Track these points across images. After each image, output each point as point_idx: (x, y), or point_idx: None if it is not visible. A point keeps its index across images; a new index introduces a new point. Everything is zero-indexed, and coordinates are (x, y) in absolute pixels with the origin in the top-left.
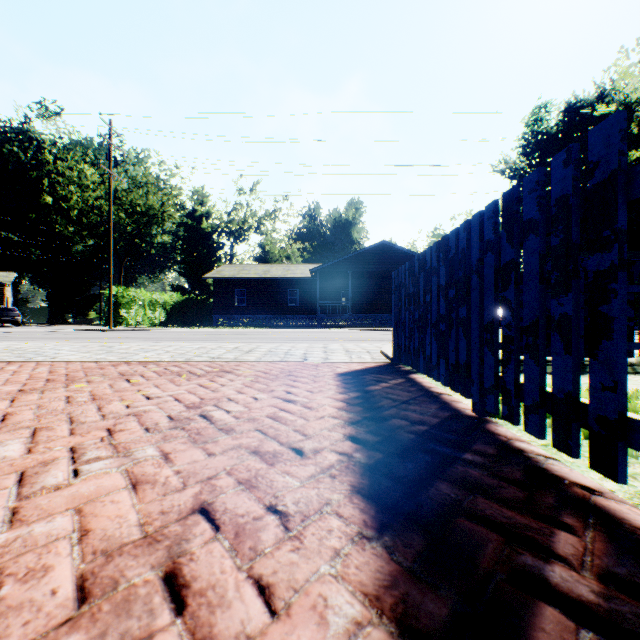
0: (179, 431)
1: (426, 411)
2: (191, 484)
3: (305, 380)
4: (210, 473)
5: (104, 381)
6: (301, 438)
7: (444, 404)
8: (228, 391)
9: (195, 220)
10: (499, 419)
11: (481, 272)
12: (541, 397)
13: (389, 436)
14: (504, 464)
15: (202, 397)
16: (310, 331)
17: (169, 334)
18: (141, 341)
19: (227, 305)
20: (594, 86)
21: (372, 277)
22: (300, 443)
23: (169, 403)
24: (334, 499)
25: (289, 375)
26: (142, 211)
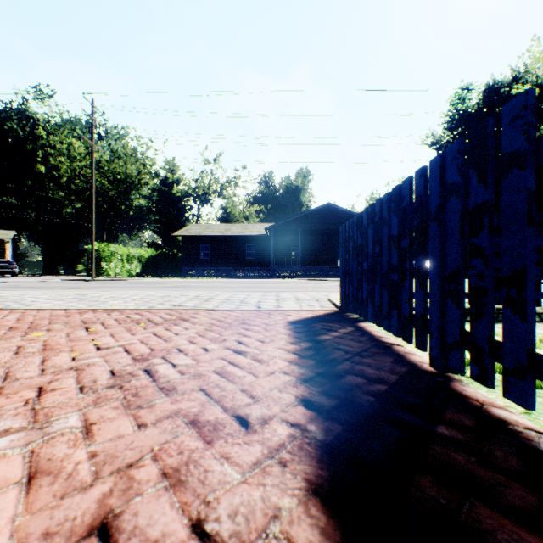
0: (115, 391)
1: (381, 365)
2: (103, 477)
3: (257, 329)
4: (132, 457)
5: (63, 329)
6: (248, 401)
7: (398, 357)
8: (180, 341)
9: (167, 186)
10: (462, 376)
11: (441, 219)
12: (529, 360)
13: (346, 399)
14: (491, 443)
15: (153, 348)
16: (265, 281)
17: (142, 283)
18: (115, 290)
19: (194, 258)
20: (510, 70)
21: (318, 234)
22: (246, 409)
23: (117, 355)
24: (284, 508)
25: (242, 323)
26: (122, 178)
